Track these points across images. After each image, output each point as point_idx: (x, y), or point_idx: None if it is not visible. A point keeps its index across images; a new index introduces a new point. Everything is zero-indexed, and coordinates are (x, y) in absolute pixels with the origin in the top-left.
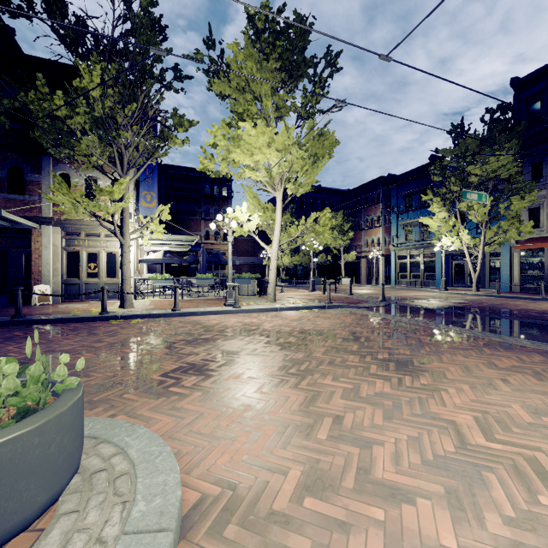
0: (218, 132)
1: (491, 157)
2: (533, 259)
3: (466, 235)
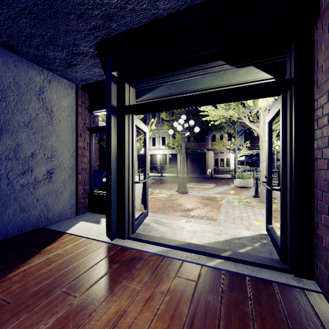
0: None
1: None
2: None
3: None
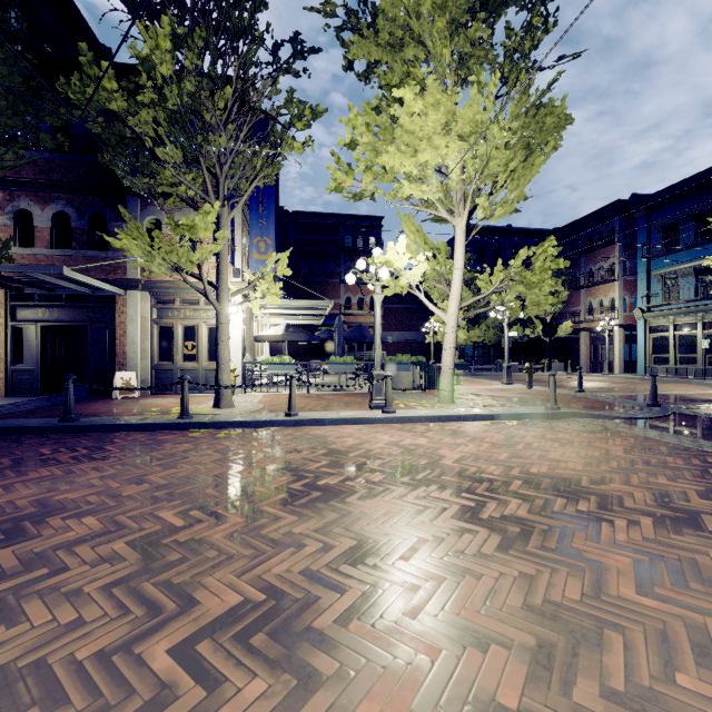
0: (358, 119)
1: None
2: None
3: None
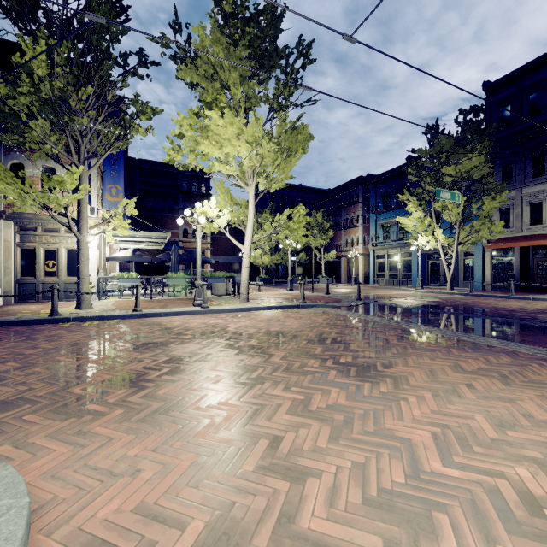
0: (184, 121)
1: (465, 157)
2: (504, 259)
3: (440, 235)
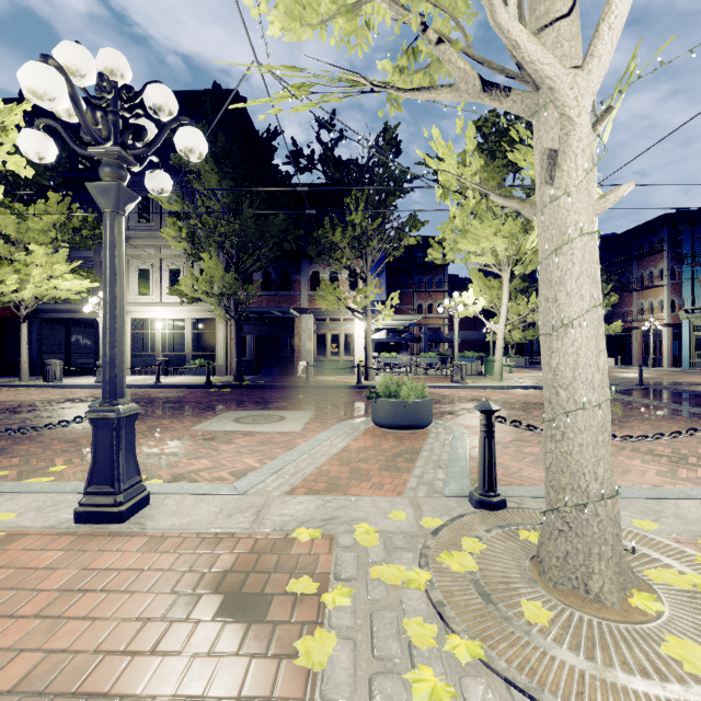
0: (447, 228)
1: None
2: None
3: None
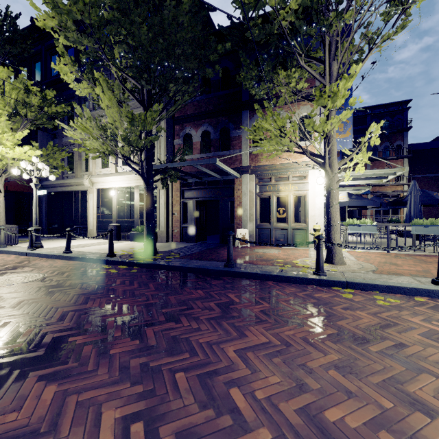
0: None
1: None
2: None
3: None
